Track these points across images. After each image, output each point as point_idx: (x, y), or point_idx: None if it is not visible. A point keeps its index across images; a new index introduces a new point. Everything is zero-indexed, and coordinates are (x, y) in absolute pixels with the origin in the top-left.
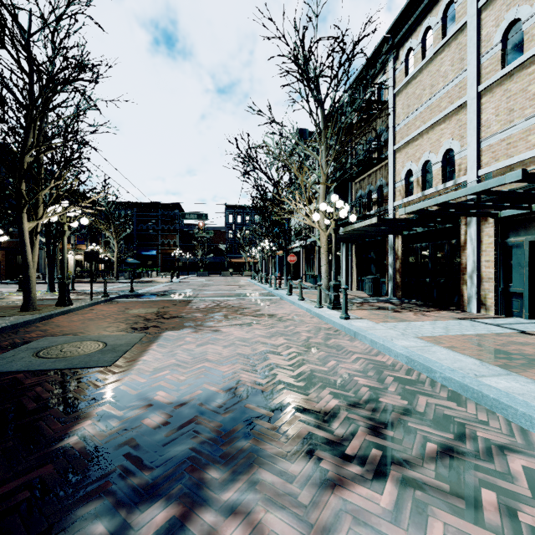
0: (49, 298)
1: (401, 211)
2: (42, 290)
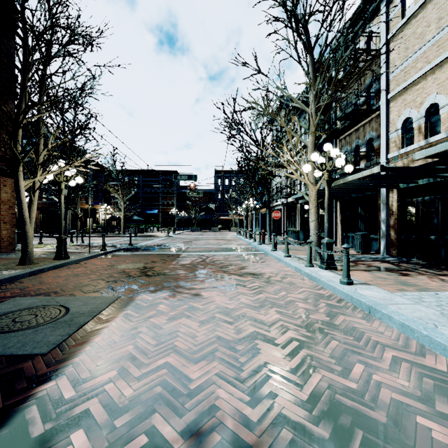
0: None
1: (419, 155)
2: None
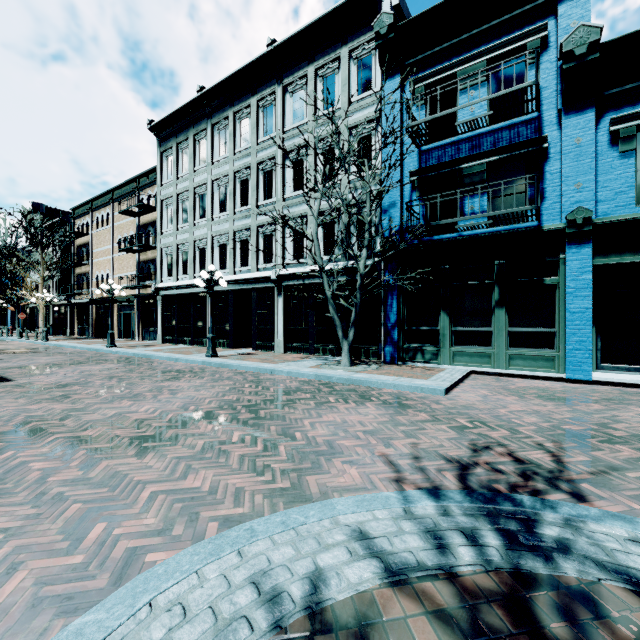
0: None
1: (73, 301)
2: None
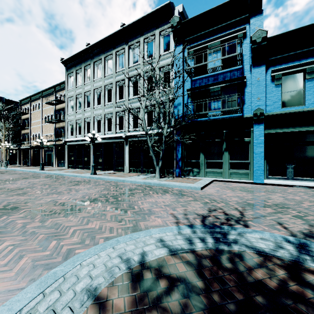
0: None
1: (21, 147)
2: None
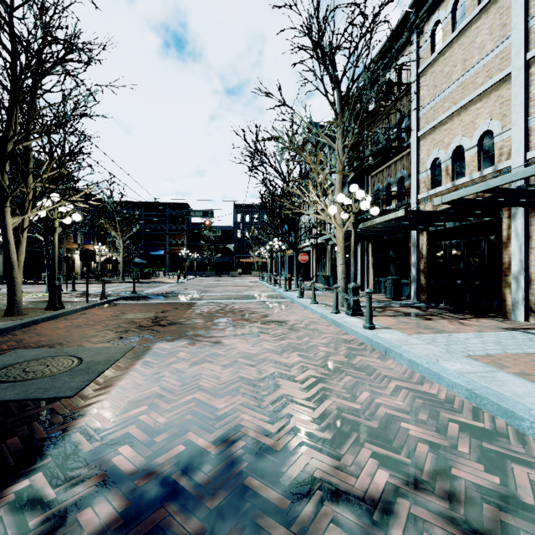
0: (45, 299)
1: (437, 201)
2: (42, 291)
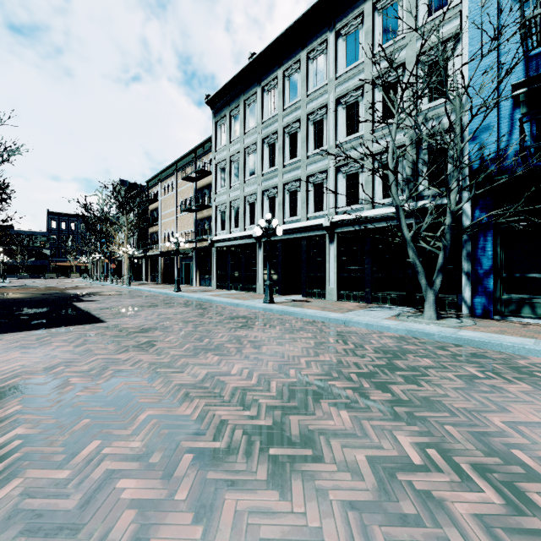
0: None
1: (148, 254)
2: None
